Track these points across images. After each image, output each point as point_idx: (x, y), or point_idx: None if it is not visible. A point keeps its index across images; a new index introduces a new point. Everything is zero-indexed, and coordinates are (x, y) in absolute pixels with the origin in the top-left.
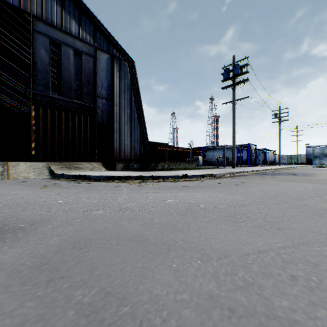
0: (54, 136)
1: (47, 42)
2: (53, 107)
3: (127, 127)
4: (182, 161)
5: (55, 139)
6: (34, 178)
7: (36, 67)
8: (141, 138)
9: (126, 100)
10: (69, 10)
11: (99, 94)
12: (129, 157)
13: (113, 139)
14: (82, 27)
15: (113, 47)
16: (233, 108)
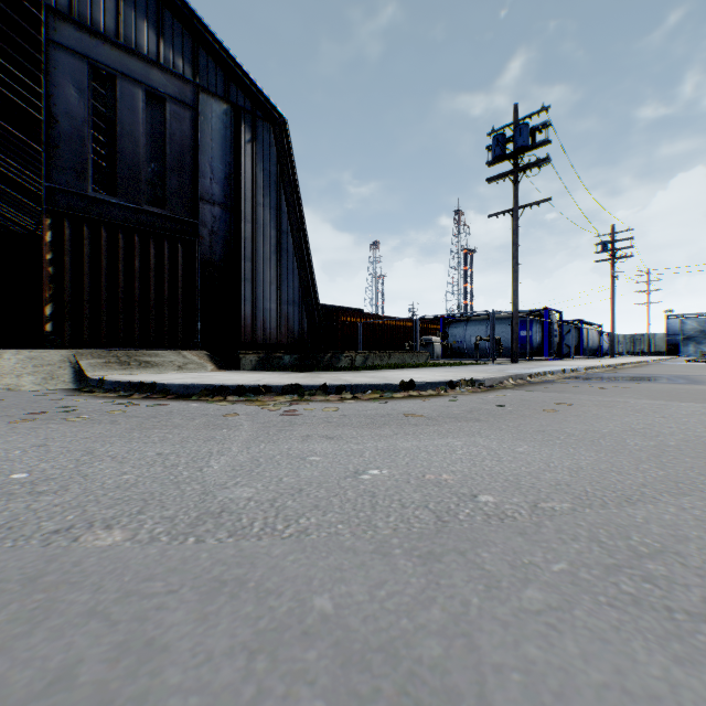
0: (99, 289)
1: (83, 69)
2: (96, 222)
3: (270, 272)
4: (394, 347)
5: (102, 297)
6: (33, 389)
7: (54, 127)
8: (302, 295)
9: (269, 210)
10: None
11: (205, 193)
12: (274, 339)
13: (238, 297)
14: (164, 39)
15: (237, 86)
16: (515, 226)
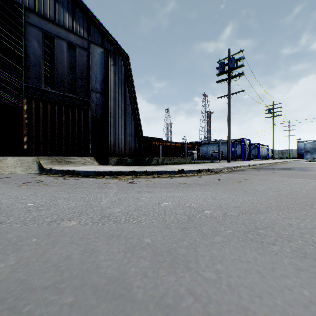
0: (47, 130)
1: (40, 34)
2: (46, 101)
3: (121, 122)
4: (176, 155)
5: (48, 133)
6: (21, 173)
7: (28, 59)
8: (135, 132)
9: (121, 95)
10: (62, 3)
11: (93, 88)
12: (123, 152)
13: (107, 133)
14: (75, 21)
15: (107, 41)
16: (228, 102)
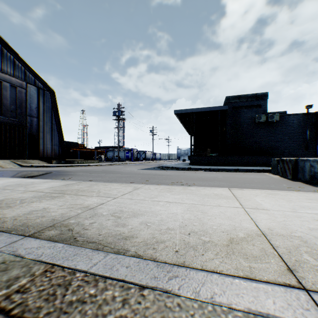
0: None
1: None
2: None
3: (49, 136)
4: (90, 158)
5: None
6: (15, 167)
7: None
8: (59, 143)
9: (49, 117)
10: (7, 58)
11: (29, 113)
12: (50, 156)
13: (39, 144)
14: (16, 69)
15: (39, 81)
16: (118, 131)
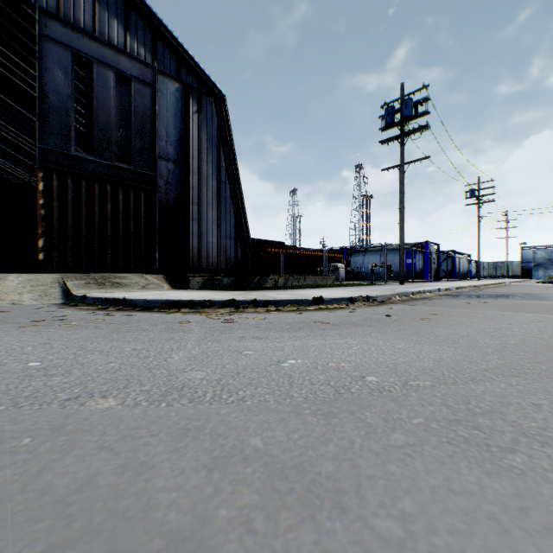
0: (80, 226)
1: (67, 57)
2: (78, 175)
3: (212, 213)
4: (309, 272)
5: (82, 233)
6: (32, 303)
7: (45, 102)
8: (237, 231)
9: (211, 165)
10: (107, 2)
11: (162, 152)
12: (215, 265)
13: (188, 233)
14: (130, 33)
15: (187, 69)
16: (402, 178)
